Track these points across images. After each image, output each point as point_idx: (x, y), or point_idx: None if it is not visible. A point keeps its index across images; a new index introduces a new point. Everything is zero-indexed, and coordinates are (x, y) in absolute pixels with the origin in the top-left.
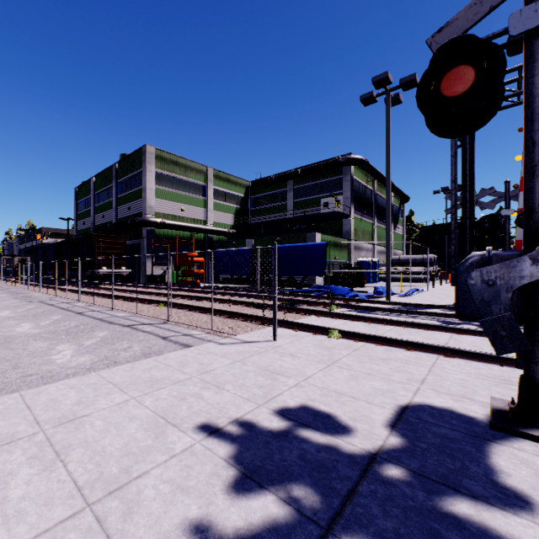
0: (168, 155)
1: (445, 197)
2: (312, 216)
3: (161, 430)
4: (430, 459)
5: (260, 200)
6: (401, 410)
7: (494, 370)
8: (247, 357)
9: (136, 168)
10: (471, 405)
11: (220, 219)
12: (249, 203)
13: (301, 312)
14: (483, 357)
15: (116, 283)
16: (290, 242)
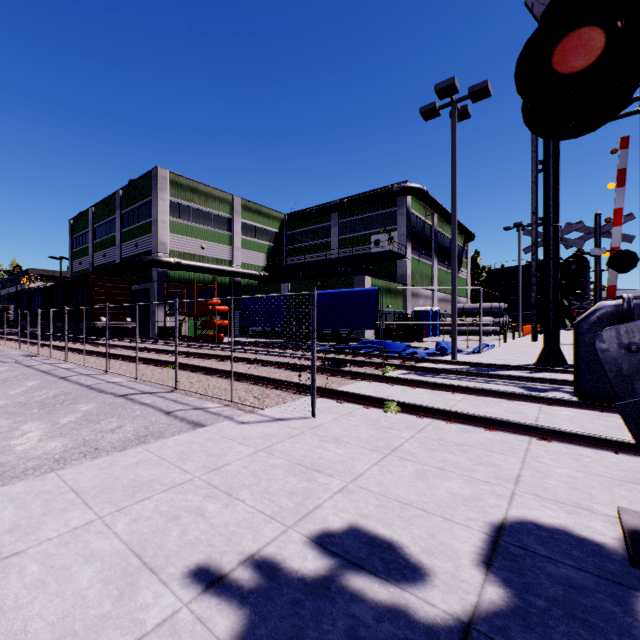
0: (184, 180)
1: (524, 233)
2: (361, 257)
3: (129, 582)
4: (556, 632)
5: (298, 236)
6: (495, 533)
7: (609, 461)
8: (274, 443)
9: (144, 196)
10: (592, 521)
11: (249, 259)
12: (285, 240)
13: (348, 375)
14: (590, 440)
15: (111, 339)
16: (335, 288)
